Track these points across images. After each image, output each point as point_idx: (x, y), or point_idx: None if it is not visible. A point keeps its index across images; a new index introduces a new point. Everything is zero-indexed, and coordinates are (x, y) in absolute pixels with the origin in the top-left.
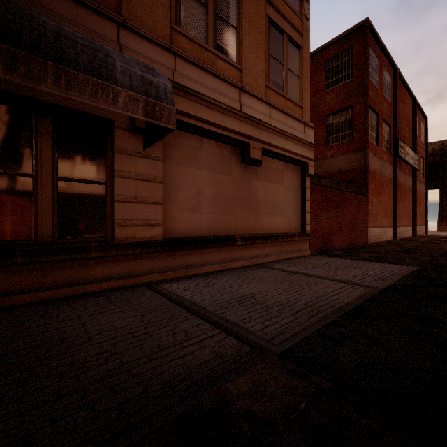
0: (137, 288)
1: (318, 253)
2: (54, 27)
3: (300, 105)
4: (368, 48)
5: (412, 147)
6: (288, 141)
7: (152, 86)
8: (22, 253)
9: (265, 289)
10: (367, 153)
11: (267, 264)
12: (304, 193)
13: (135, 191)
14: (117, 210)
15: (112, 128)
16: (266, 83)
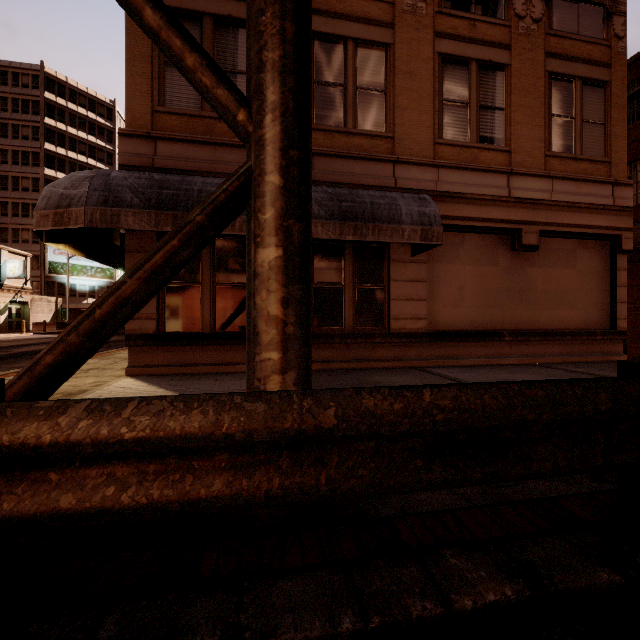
0: (408, 369)
1: None
2: (368, 198)
3: (606, 160)
4: None
5: None
6: (582, 213)
7: (425, 216)
8: (338, 336)
9: (530, 378)
10: None
11: (546, 364)
12: (613, 277)
13: (405, 290)
14: (392, 307)
15: (389, 243)
16: (546, 152)
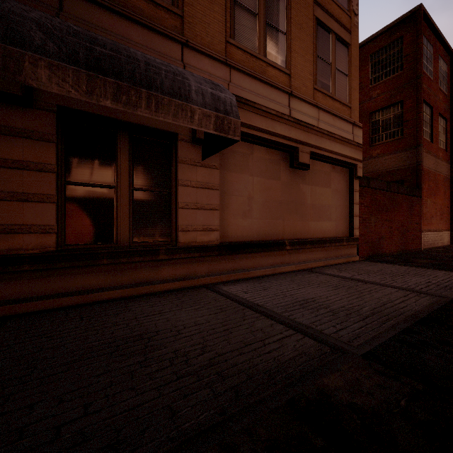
0: (199, 289)
1: (367, 259)
2: (142, 57)
3: (348, 104)
4: (421, 37)
5: None
6: (336, 143)
7: (220, 102)
8: (107, 255)
9: (324, 294)
10: (420, 151)
11: (316, 269)
12: (352, 196)
13: (196, 198)
14: (181, 216)
15: (177, 140)
16: (314, 85)
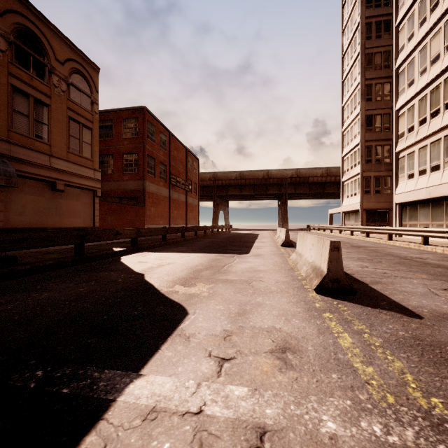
0: None
1: None
2: None
3: (92, 159)
4: (145, 123)
5: (186, 177)
6: (83, 179)
7: (8, 172)
8: None
9: None
10: (144, 182)
11: None
12: (95, 206)
13: None
14: None
15: None
16: (68, 150)
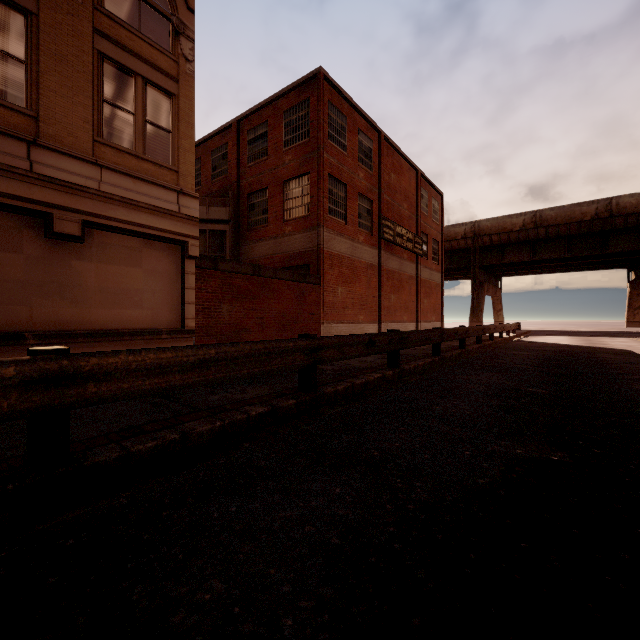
0: None
1: None
2: None
3: (173, 168)
4: (321, 104)
5: (415, 228)
6: (143, 213)
7: None
8: None
9: None
10: (319, 232)
11: None
12: (183, 280)
13: None
14: None
15: None
16: (95, 137)
